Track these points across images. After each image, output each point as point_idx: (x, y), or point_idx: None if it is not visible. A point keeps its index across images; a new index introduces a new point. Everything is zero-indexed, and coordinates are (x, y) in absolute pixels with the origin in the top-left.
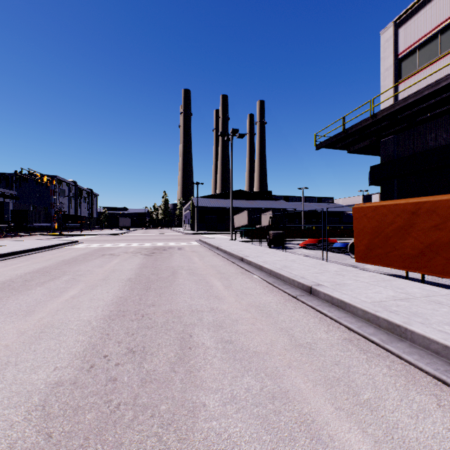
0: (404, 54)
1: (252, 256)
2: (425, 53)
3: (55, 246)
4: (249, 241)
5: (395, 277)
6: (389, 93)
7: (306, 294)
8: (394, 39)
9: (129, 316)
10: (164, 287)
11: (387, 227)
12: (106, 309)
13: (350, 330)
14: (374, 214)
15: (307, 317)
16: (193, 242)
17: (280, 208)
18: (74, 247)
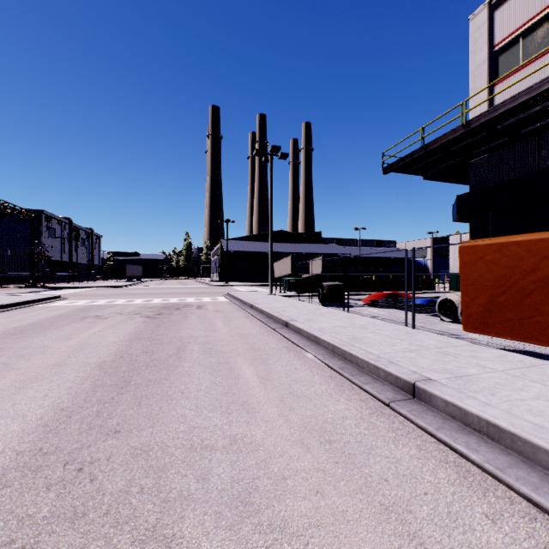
0: (503, 45)
1: (301, 320)
2: (533, 41)
3: (22, 304)
4: (294, 296)
5: (530, 356)
6: (482, 97)
7: (405, 398)
8: (488, 26)
9: (47, 472)
10: (153, 383)
11: (524, 277)
12: (11, 448)
13: (542, 512)
14: (498, 255)
15: (428, 463)
16: (220, 298)
17: (332, 253)
18: (50, 305)
